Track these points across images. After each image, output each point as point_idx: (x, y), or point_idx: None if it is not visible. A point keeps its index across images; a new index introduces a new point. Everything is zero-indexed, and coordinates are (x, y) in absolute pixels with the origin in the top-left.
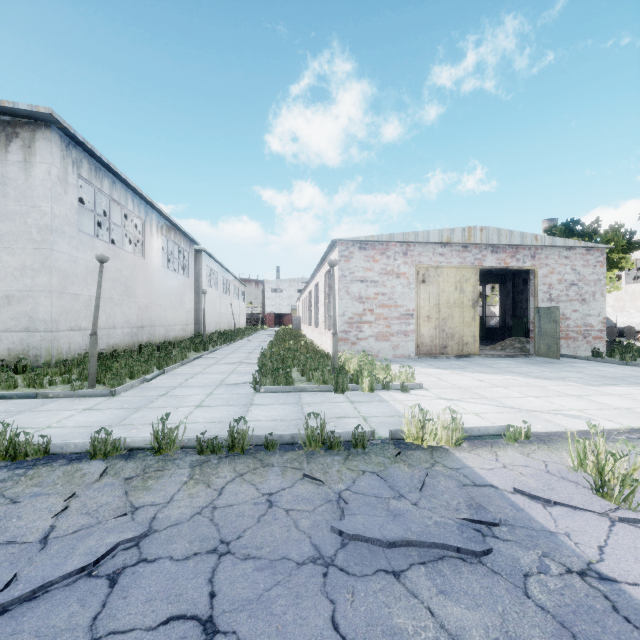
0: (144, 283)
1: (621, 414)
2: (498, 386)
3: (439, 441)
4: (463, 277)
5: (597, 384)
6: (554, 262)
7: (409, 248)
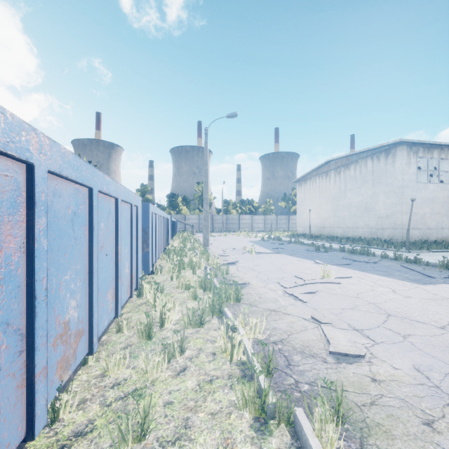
0: None
1: None
2: None
3: None
4: None
5: None
6: None
7: None
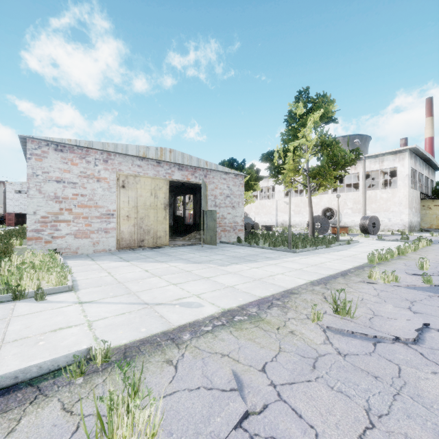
0: None
1: (225, 294)
2: (155, 275)
3: None
4: (157, 186)
5: (227, 264)
6: (218, 181)
7: (110, 157)
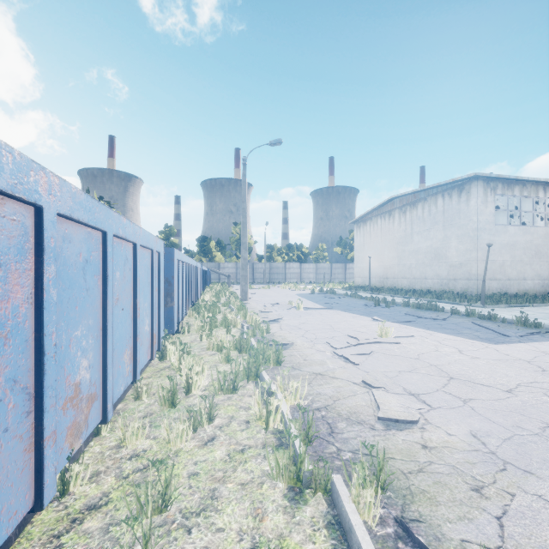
0: None
1: None
2: None
3: None
4: None
5: None
6: None
7: None
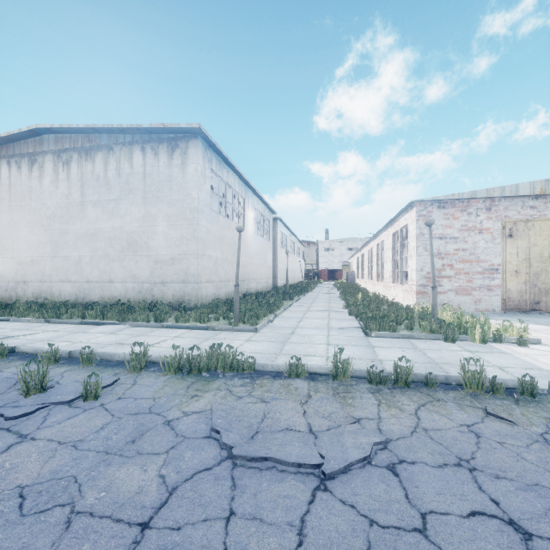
0: (244, 246)
1: None
2: None
3: None
4: None
5: None
6: None
7: (493, 203)
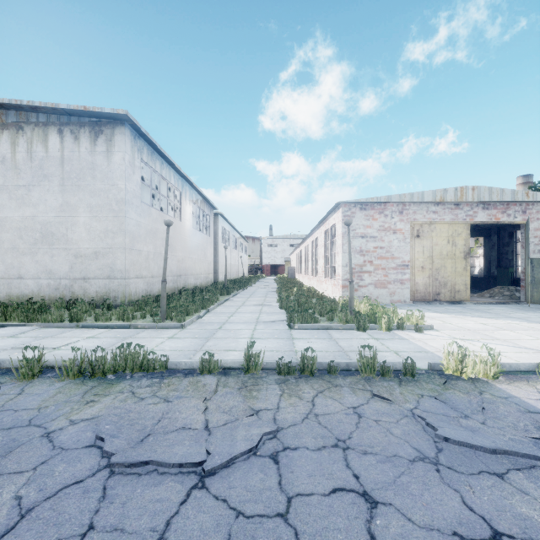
0: (181, 241)
1: None
2: (504, 329)
3: (478, 374)
4: (455, 232)
5: None
6: None
7: (405, 207)
